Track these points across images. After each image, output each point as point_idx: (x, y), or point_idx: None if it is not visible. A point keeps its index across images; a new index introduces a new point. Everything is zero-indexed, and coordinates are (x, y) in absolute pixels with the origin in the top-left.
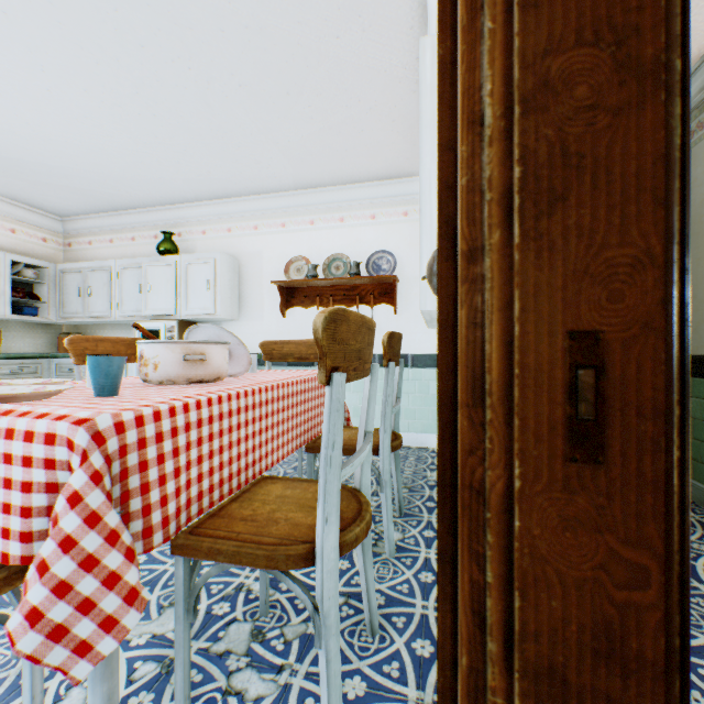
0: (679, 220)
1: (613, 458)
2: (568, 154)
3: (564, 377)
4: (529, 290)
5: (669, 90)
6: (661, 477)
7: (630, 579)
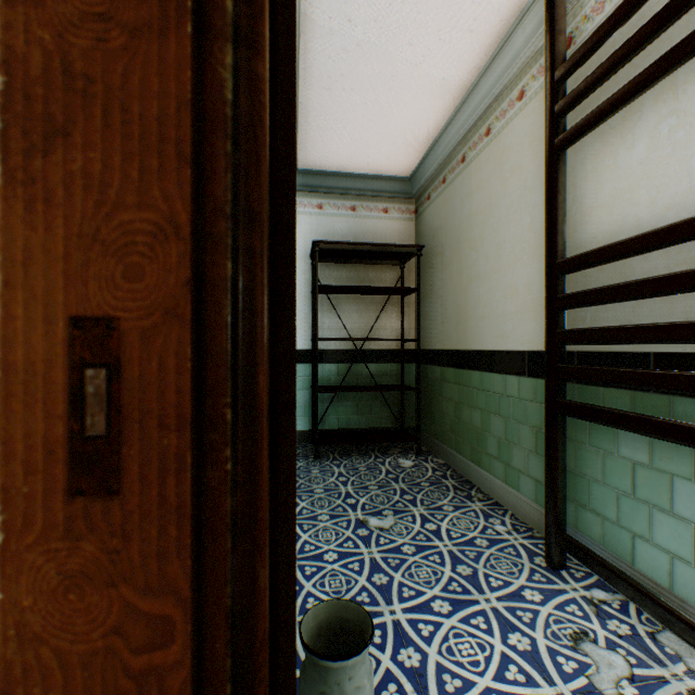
0: (233, 190)
1: (133, 484)
2: (74, 73)
3: (70, 380)
4: (19, 257)
5: (220, 32)
6: (190, 501)
7: (154, 637)
